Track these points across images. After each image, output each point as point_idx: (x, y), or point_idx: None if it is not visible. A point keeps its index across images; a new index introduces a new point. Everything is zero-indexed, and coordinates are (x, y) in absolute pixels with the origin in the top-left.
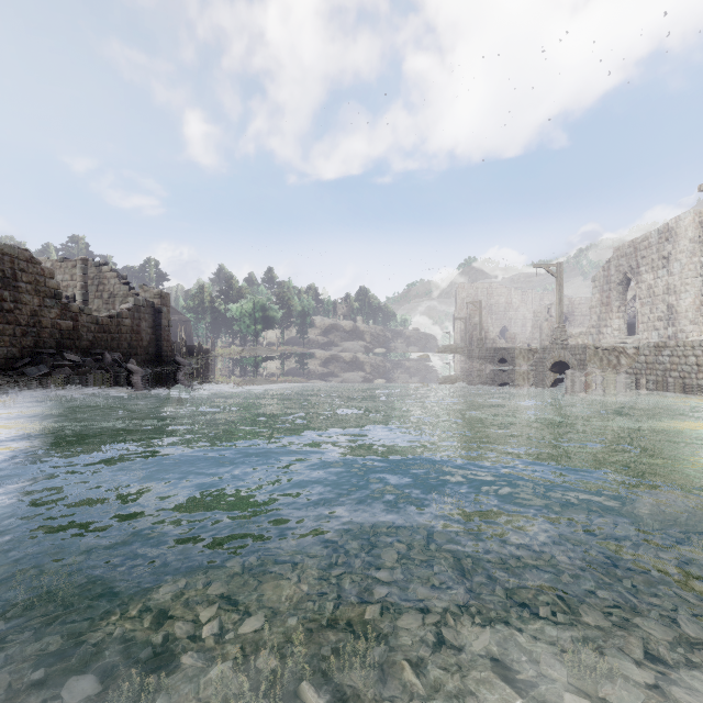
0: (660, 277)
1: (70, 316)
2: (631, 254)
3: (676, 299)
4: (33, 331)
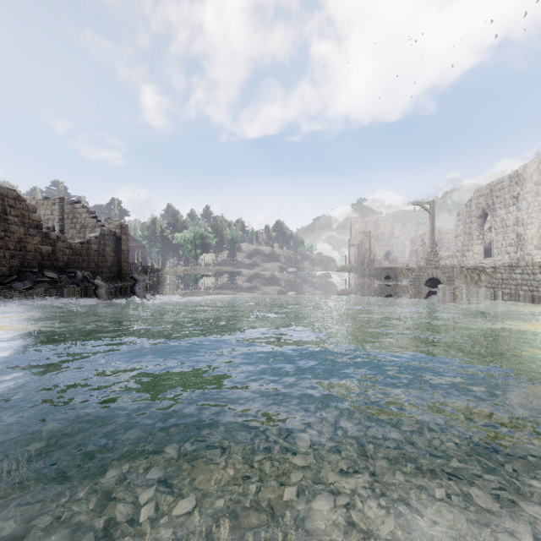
0: (511, 212)
1: (49, 243)
2: (487, 194)
3: (523, 229)
4: (19, 254)
